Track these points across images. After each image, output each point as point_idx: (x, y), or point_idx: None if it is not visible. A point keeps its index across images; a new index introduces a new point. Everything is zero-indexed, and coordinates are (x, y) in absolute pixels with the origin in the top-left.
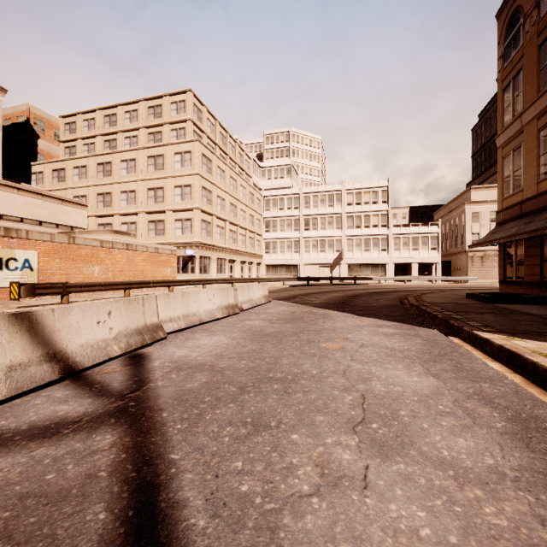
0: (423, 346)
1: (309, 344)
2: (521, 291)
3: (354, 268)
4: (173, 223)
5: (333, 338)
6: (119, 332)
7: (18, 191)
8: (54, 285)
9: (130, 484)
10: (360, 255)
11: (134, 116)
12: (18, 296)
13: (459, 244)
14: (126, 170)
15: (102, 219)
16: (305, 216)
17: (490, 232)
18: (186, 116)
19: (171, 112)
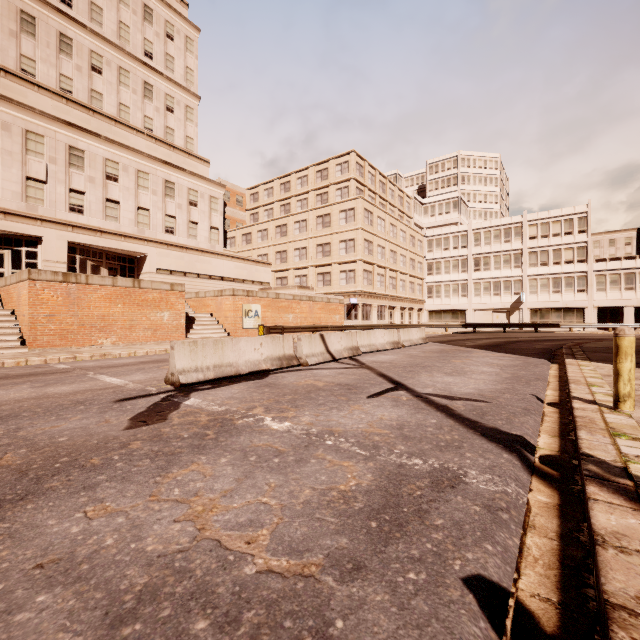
0: (517, 363)
1: (444, 360)
2: None
3: (538, 314)
4: (338, 274)
5: (462, 359)
6: (344, 348)
7: (231, 259)
8: (278, 327)
9: (376, 373)
10: (547, 297)
11: (304, 181)
12: (263, 333)
13: None
14: (299, 230)
15: (279, 273)
16: (475, 255)
17: None
18: (350, 175)
19: (336, 173)
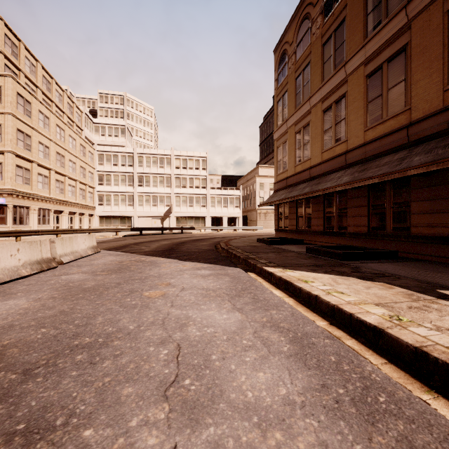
0: (231, 283)
1: (132, 295)
2: (287, 236)
3: (181, 220)
4: None
5: (157, 284)
6: None
7: None
8: None
9: None
10: (186, 209)
11: None
12: None
13: (252, 204)
14: None
15: None
16: (139, 174)
17: (270, 196)
18: None
19: None
